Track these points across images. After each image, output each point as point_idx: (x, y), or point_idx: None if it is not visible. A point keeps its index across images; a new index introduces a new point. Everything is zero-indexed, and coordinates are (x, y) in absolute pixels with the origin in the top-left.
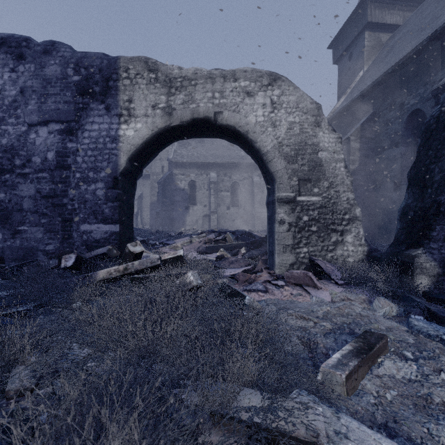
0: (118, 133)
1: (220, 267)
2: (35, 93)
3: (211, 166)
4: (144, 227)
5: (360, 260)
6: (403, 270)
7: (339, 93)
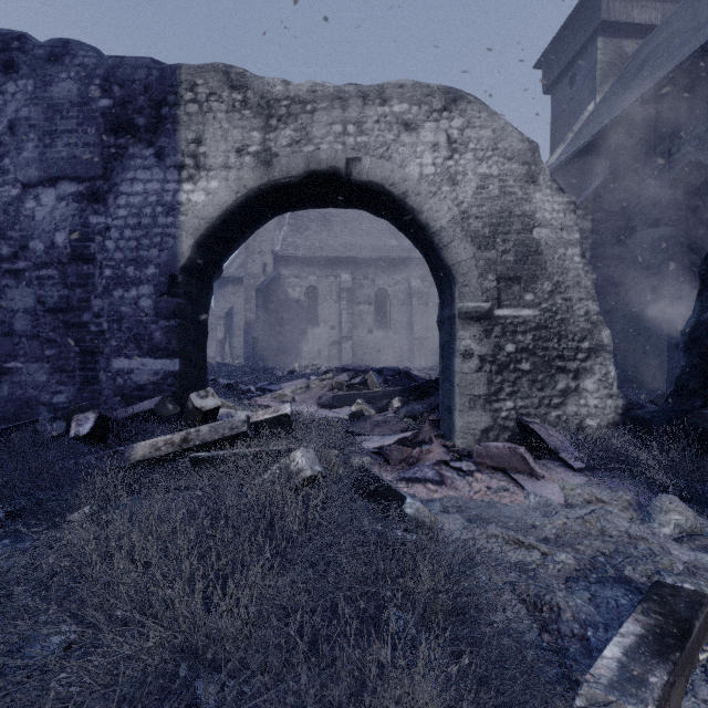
0: (178, 198)
1: (357, 432)
2: (35, 130)
3: (343, 263)
4: (236, 361)
5: (610, 423)
6: (701, 446)
7: (553, 141)
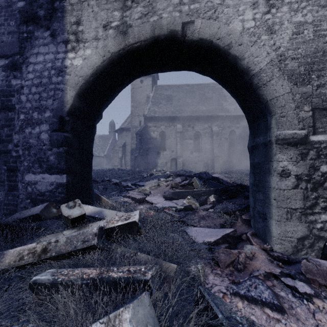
0: (64, 63)
1: (189, 223)
2: None
3: (178, 119)
4: (127, 167)
5: None
6: None
7: None
